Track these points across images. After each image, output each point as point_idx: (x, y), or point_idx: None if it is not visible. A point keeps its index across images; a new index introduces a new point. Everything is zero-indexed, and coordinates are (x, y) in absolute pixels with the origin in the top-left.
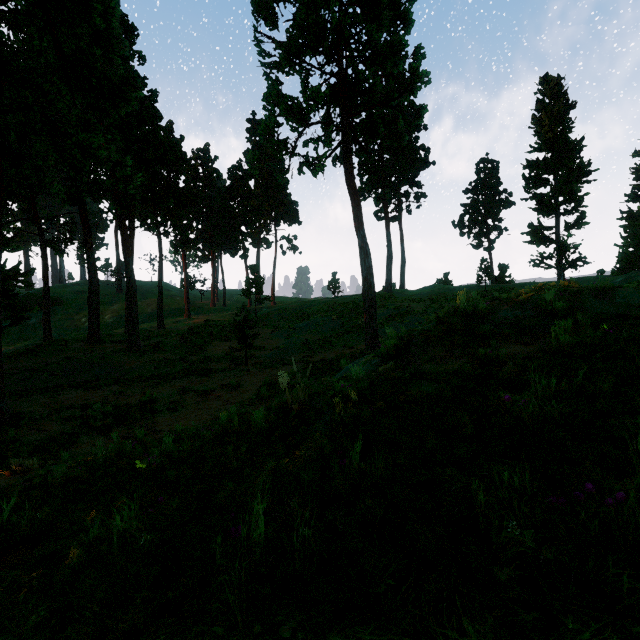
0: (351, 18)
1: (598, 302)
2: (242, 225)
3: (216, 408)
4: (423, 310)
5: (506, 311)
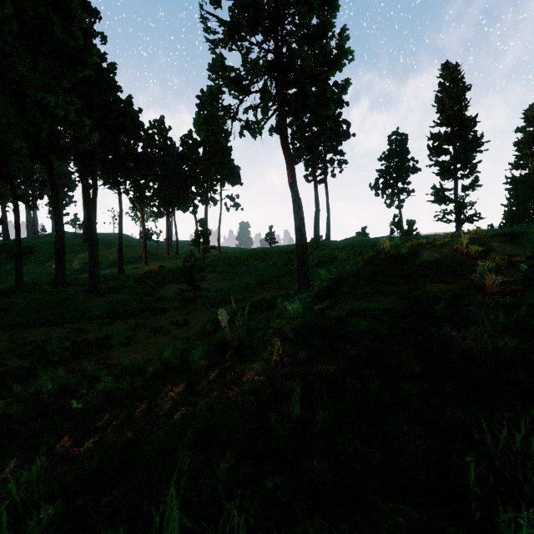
0: (286, 0)
1: (508, 246)
2: (192, 185)
3: (165, 343)
4: (346, 257)
5: (425, 254)
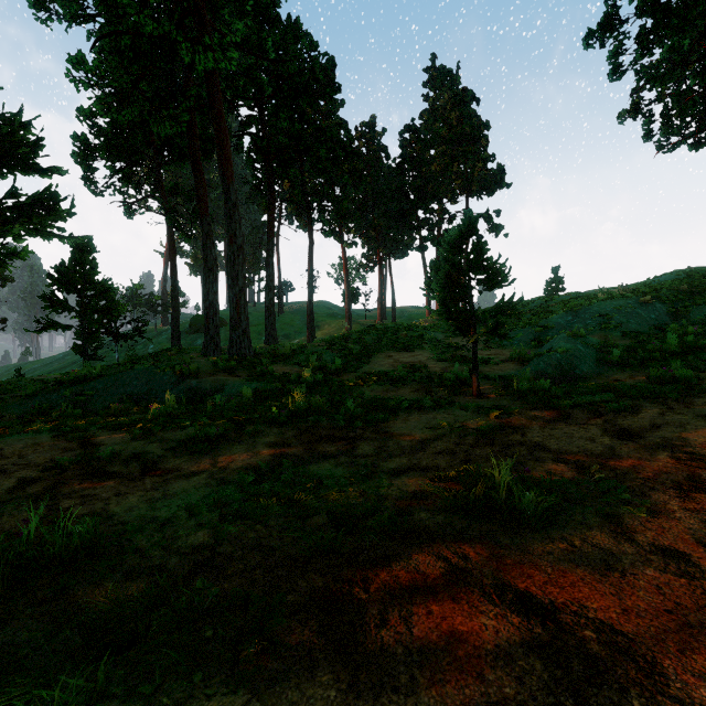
0: None
1: None
2: (418, 205)
3: None
4: None
5: None
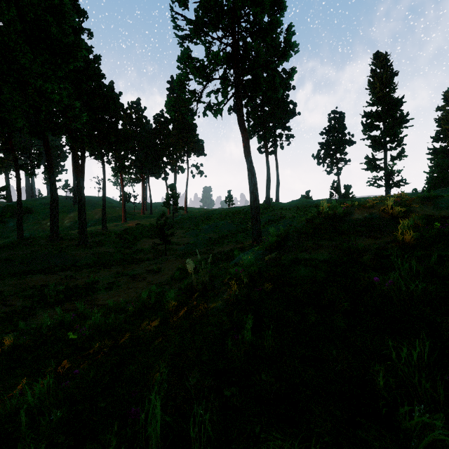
0: (242, 2)
1: (426, 207)
2: (164, 156)
3: (142, 287)
4: (293, 216)
5: (358, 214)
